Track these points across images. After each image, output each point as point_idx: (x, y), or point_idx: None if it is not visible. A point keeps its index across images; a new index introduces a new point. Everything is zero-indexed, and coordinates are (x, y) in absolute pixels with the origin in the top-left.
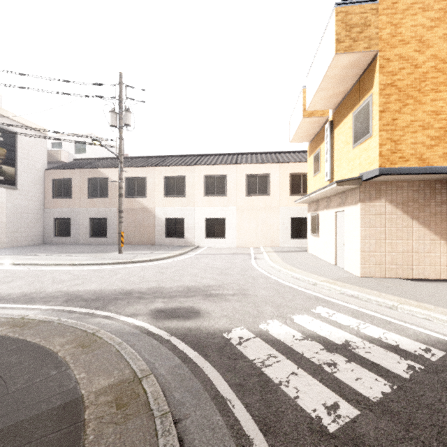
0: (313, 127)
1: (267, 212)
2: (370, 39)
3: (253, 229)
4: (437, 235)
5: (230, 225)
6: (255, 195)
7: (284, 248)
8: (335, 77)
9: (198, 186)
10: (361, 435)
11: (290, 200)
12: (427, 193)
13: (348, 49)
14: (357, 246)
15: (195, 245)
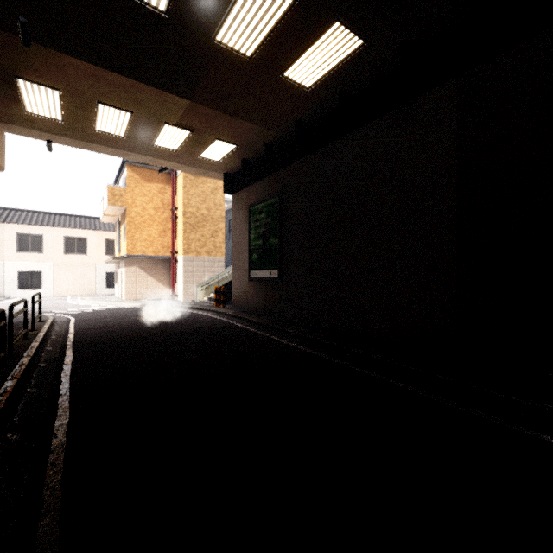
0: (113, 219)
1: (85, 268)
2: (123, 202)
3: (72, 281)
4: (158, 281)
5: (47, 278)
6: (74, 254)
7: (99, 295)
8: (113, 209)
9: (8, 243)
10: (82, 313)
11: (105, 259)
12: (154, 264)
13: (113, 204)
14: (124, 287)
15: (5, 297)
